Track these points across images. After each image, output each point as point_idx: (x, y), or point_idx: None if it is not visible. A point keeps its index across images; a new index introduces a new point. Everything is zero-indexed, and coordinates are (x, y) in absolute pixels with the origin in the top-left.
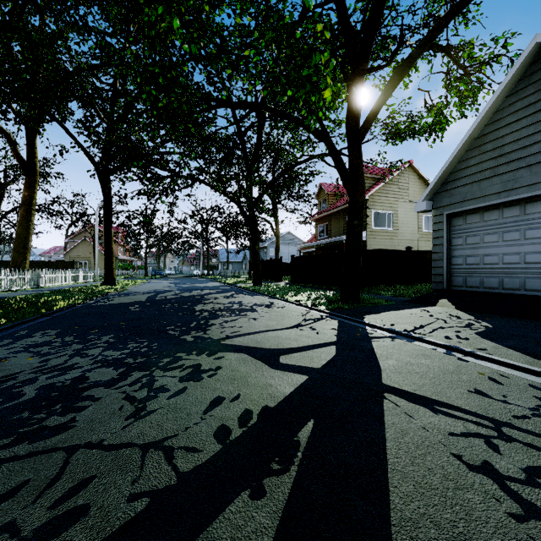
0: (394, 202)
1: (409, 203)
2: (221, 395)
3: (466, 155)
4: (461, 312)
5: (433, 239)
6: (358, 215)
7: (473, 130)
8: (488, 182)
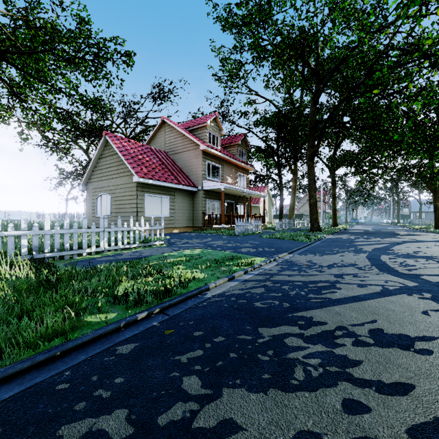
0: None
1: None
2: (397, 240)
3: None
4: None
5: None
6: None
7: None
8: None
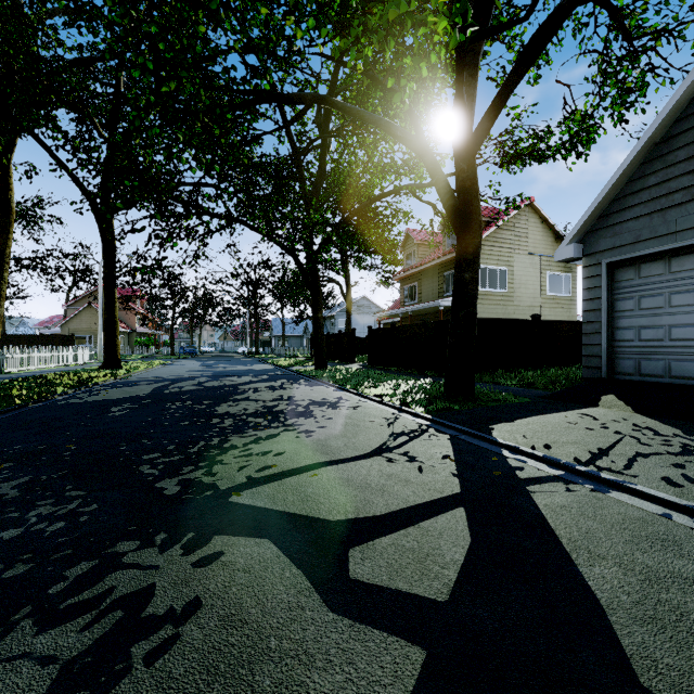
0: (508, 254)
1: (529, 256)
2: None
3: (640, 170)
4: (649, 419)
5: (584, 302)
6: (472, 264)
7: (656, 129)
8: (679, 210)
